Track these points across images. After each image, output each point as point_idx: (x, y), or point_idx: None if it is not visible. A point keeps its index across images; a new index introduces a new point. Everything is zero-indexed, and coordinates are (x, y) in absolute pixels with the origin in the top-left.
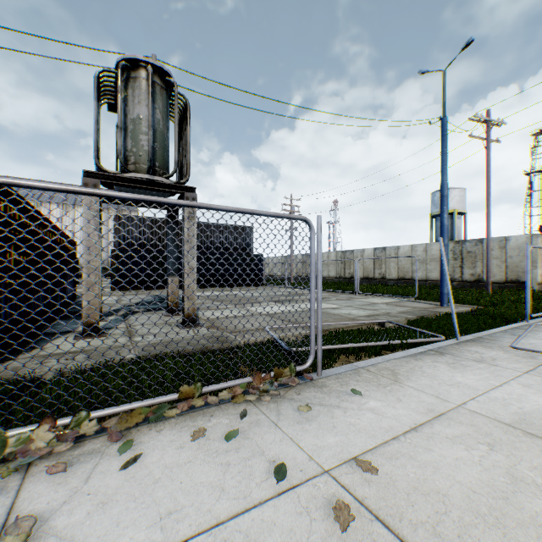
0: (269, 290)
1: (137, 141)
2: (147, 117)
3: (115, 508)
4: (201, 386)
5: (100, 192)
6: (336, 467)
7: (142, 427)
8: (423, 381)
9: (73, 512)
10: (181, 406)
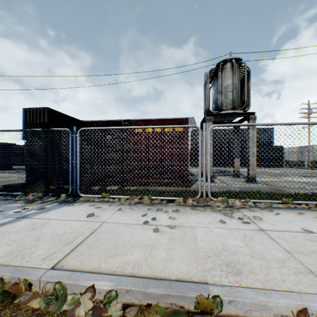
0: (290, 170)
1: (226, 96)
2: (231, 83)
3: (280, 222)
4: (290, 200)
5: (252, 124)
6: None
7: (268, 209)
8: None
9: (266, 220)
10: (283, 205)
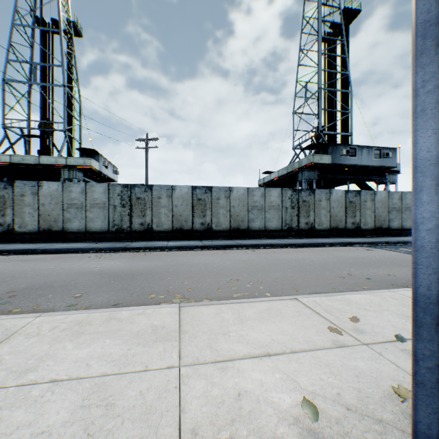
0: None
1: None
2: None
3: None
4: None
5: None
6: (356, 344)
7: None
8: (130, 433)
9: None
10: None
